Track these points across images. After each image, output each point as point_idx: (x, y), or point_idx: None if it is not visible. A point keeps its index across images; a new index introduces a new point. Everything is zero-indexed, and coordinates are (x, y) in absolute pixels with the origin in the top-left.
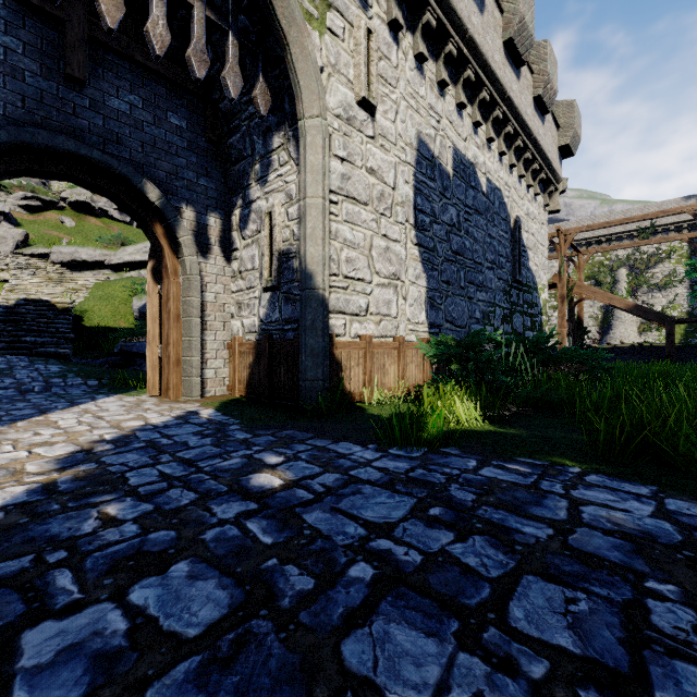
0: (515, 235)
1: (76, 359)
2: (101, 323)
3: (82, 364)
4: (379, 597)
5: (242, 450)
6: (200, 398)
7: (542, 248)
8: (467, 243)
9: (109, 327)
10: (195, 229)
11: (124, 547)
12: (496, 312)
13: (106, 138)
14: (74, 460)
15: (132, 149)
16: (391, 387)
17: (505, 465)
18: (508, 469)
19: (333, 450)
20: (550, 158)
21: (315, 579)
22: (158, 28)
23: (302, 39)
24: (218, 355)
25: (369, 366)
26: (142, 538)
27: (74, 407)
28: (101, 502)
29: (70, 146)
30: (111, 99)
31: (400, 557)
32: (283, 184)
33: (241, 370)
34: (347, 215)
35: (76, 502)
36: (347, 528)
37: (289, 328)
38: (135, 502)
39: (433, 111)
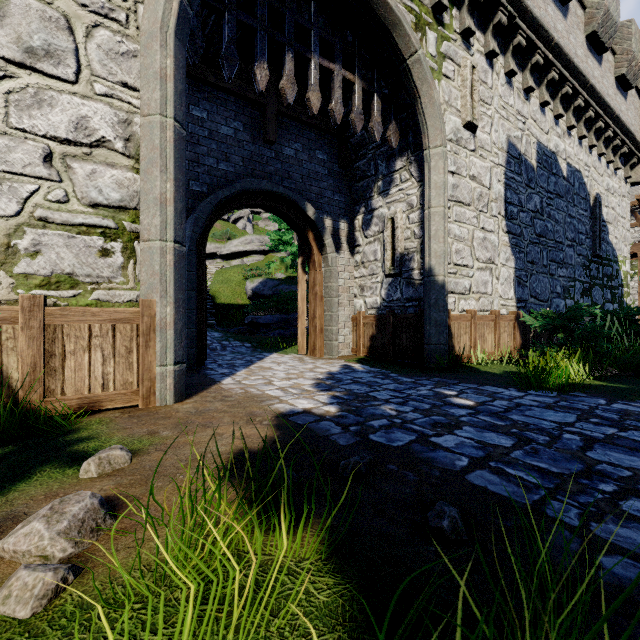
0: (595, 212)
1: (219, 328)
2: (226, 301)
3: (226, 331)
4: (591, 444)
5: (420, 387)
6: (337, 356)
7: (623, 221)
8: (549, 225)
9: (231, 304)
10: (332, 233)
11: (425, 420)
12: (575, 286)
13: (283, 177)
14: (325, 386)
15: (296, 181)
16: (489, 352)
17: (630, 403)
18: (634, 406)
19: (485, 390)
20: (633, 131)
21: (547, 437)
22: (337, 106)
23: (430, 92)
24: (345, 325)
25: (474, 334)
26: (428, 418)
27: (264, 360)
28: (379, 404)
29: (268, 187)
30: (285, 149)
31: (589, 434)
32: (404, 196)
33: (364, 337)
34: (456, 215)
35: (366, 403)
36: (543, 423)
37: (410, 305)
38: (398, 405)
39: (520, 115)
